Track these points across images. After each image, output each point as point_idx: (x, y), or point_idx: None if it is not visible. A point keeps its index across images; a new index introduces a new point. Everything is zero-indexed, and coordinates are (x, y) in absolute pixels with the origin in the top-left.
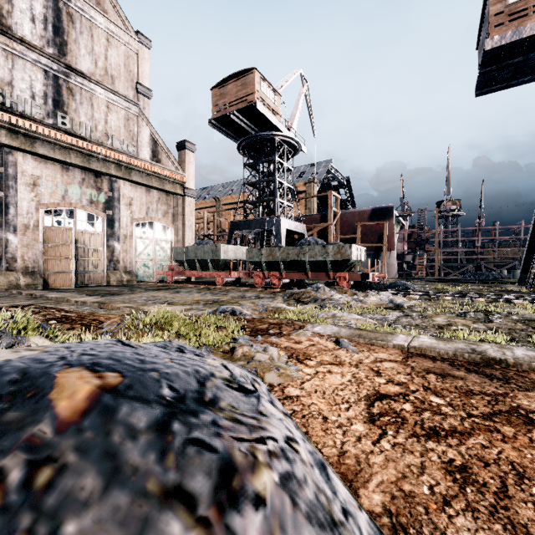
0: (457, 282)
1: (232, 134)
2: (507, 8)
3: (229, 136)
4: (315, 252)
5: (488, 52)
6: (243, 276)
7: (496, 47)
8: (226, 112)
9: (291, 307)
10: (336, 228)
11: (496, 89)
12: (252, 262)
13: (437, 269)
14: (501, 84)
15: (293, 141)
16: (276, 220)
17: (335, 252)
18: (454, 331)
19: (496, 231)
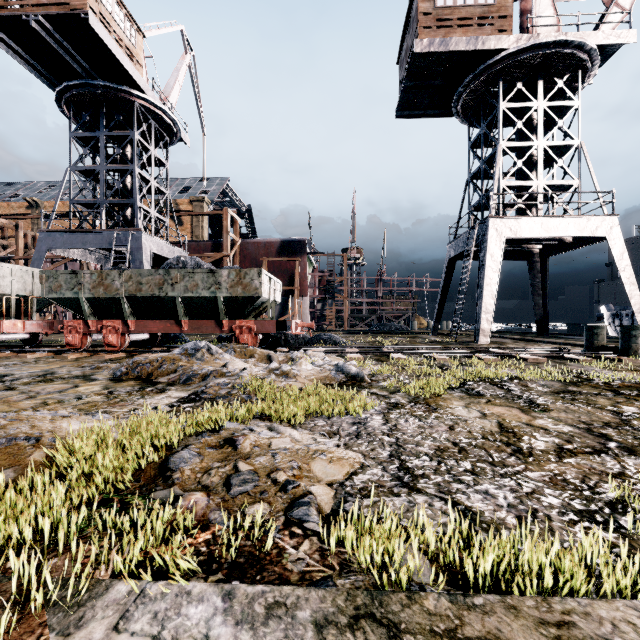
0: (376, 333)
1: (43, 69)
2: (435, 11)
3: (35, 72)
4: (195, 280)
5: (416, 59)
6: (38, 329)
7: (424, 55)
8: (19, 11)
9: (93, 416)
10: (234, 263)
11: (415, 116)
12: (58, 298)
13: (346, 320)
14: (419, 110)
15: (167, 117)
16: (134, 236)
17: (233, 283)
18: (568, 463)
19: (395, 282)
